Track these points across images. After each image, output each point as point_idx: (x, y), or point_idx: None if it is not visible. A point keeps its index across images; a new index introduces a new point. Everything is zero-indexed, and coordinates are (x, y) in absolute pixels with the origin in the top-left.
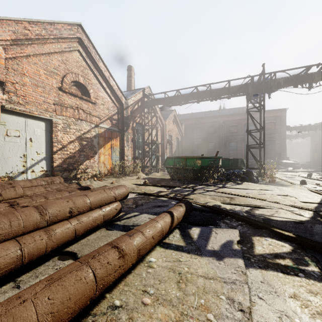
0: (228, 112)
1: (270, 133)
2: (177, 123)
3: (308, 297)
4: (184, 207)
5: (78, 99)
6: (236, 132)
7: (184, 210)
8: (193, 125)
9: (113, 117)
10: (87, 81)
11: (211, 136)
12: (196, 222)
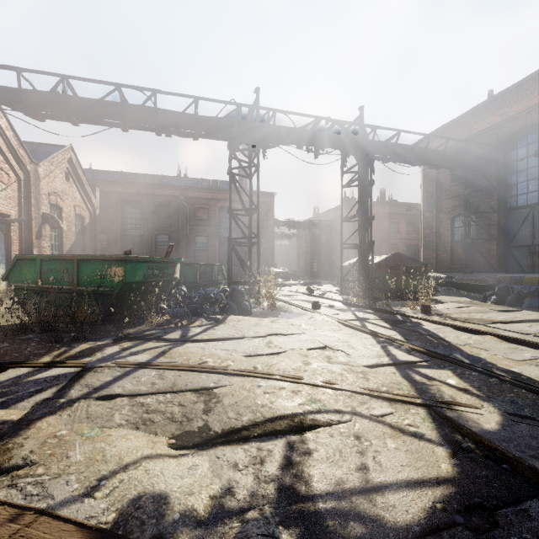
0: (193, 184)
1: (255, 226)
2: (79, 180)
3: None
4: None
5: None
6: (206, 219)
7: None
8: (125, 195)
9: None
10: None
11: (161, 221)
12: None
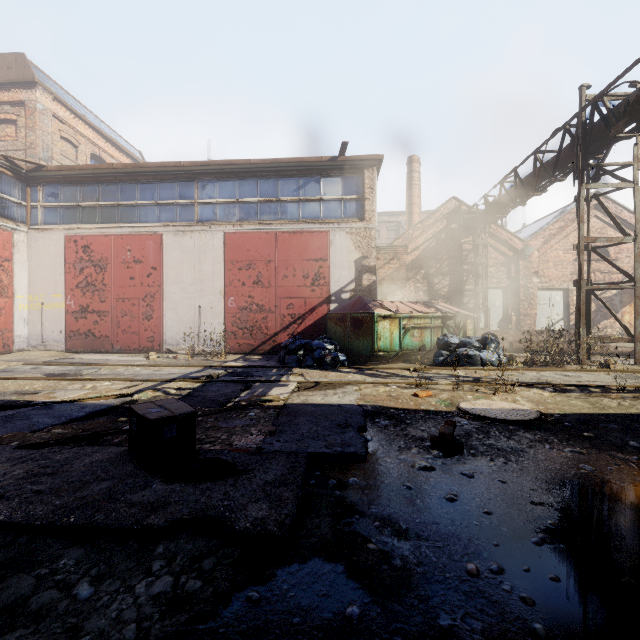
0: None
1: None
2: None
3: None
4: None
5: (594, 263)
6: None
7: None
8: None
9: None
10: None
11: None
12: None
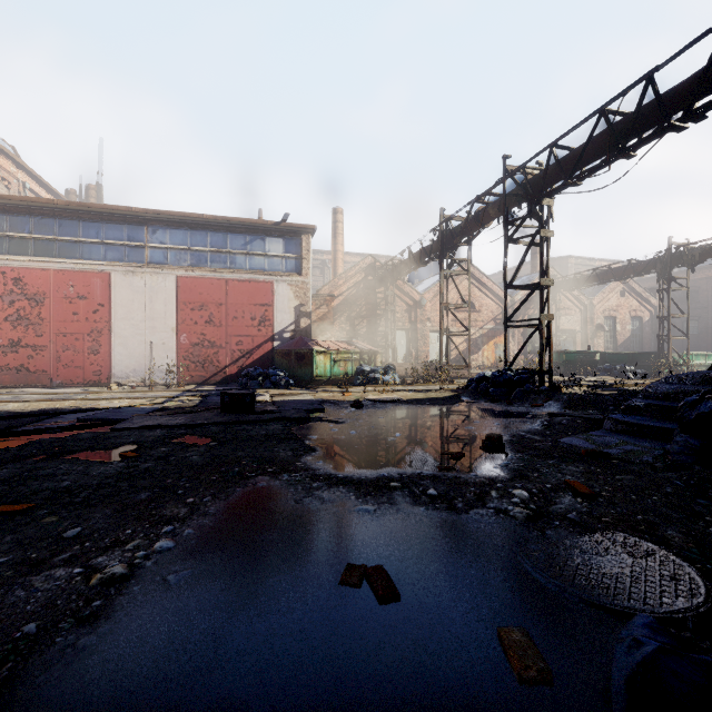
0: None
1: None
2: (634, 291)
3: None
4: None
5: (466, 313)
6: None
7: None
8: None
9: (498, 317)
10: (473, 297)
11: None
12: None
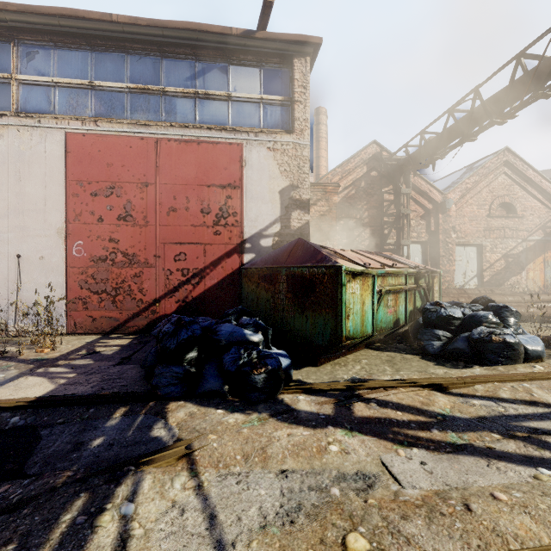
0: None
1: None
2: None
3: None
4: None
5: (504, 219)
6: None
7: None
8: None
9: (547, 225)
10: (513, 197)
11: None
12: None
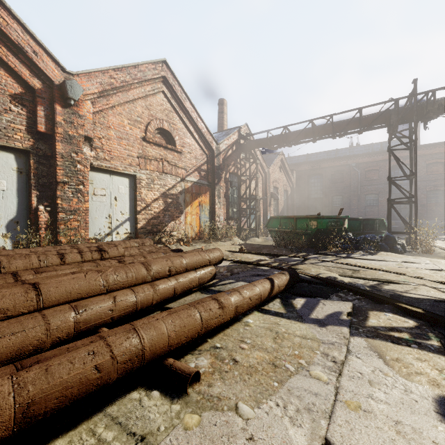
0: (364, 150)
1: (435, 178)
2: (285, 169)
3: (412, 361)
4: (287, 275)
5: (163, 149)
6: (376, 179)
7: (287, 279)
8: (310, 171)
9: (202, 167)
10: (172, 127)
11: (336, 186)
12: (302, 293)
